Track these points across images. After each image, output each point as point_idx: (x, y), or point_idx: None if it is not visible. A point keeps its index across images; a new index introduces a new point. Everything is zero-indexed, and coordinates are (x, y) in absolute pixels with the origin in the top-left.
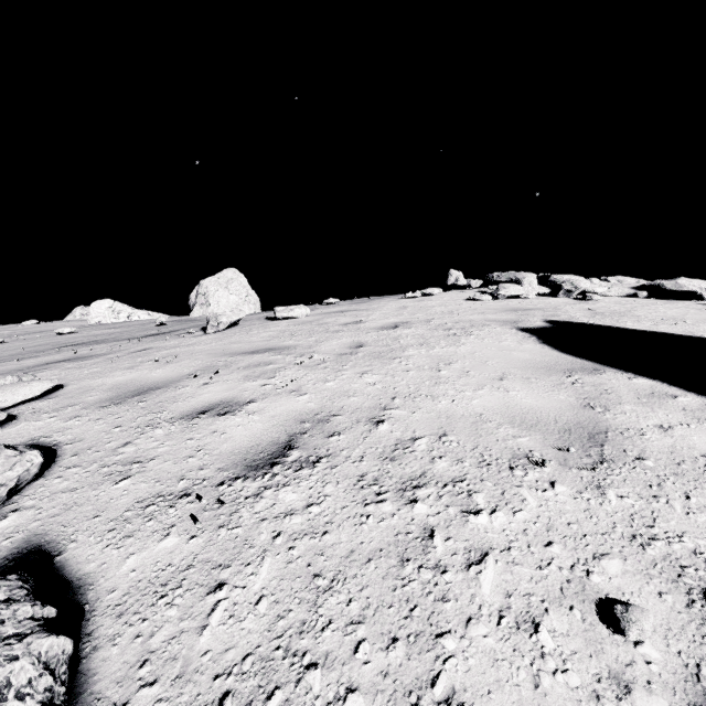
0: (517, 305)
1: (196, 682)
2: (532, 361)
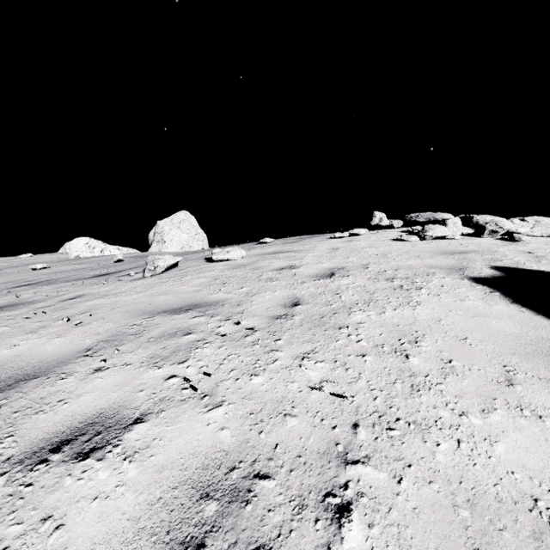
0: (448, 246)
1: None
2: (526, 338)
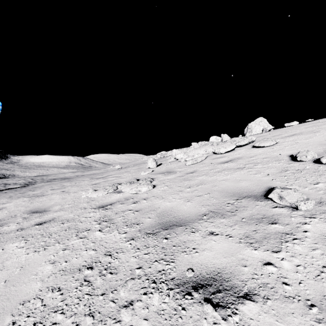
0: None
1: (286, 141)
2: None
